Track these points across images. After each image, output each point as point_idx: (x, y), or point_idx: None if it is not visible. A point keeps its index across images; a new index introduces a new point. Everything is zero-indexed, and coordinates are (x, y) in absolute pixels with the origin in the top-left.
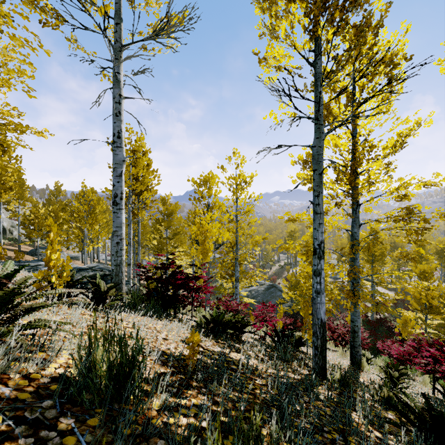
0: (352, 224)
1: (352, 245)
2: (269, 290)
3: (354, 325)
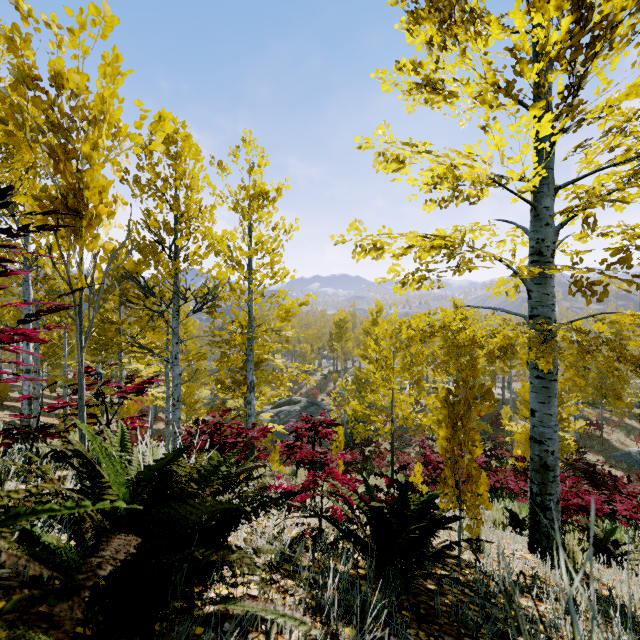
0: (538, 189)
1: (537, 241)
2: (308, 410)
3: (544, 451)
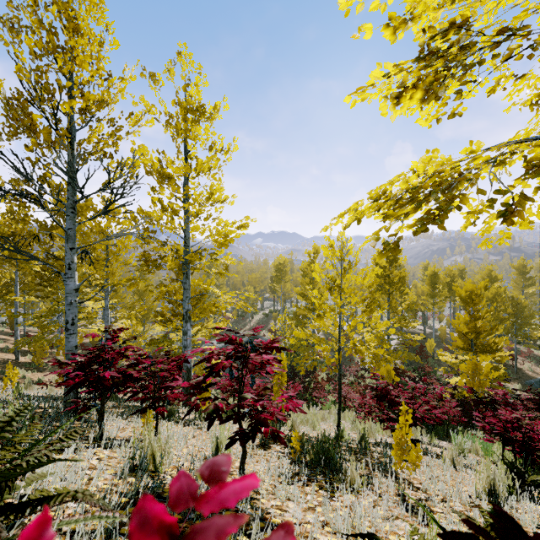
0: None
1: None
2: None
3: None
